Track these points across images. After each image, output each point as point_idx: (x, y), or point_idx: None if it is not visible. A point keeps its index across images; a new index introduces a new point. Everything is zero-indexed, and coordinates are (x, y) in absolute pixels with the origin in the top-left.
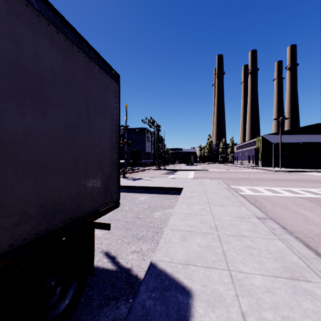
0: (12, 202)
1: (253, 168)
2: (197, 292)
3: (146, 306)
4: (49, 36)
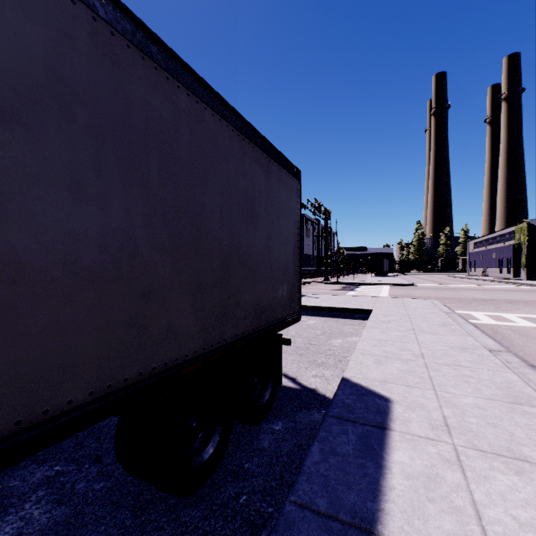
0: (243, 300)
1: (508, 283)
2: (397, 400)
3: (345, 402)
4: (258, 160)
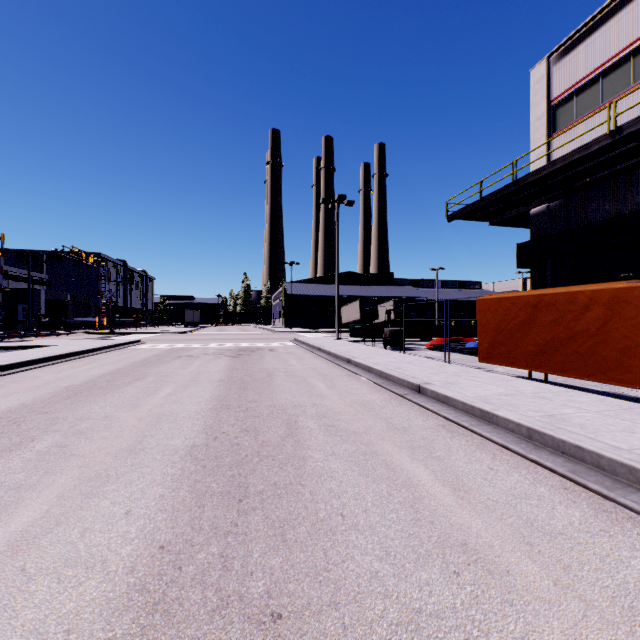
0: None
1: (267, 330)
2: None
3: None
4: None
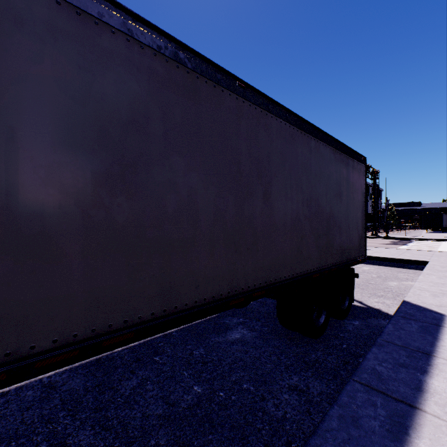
0: (335, 244)
1: None
2: None
3: (407, 311)
4: (342, 160)
